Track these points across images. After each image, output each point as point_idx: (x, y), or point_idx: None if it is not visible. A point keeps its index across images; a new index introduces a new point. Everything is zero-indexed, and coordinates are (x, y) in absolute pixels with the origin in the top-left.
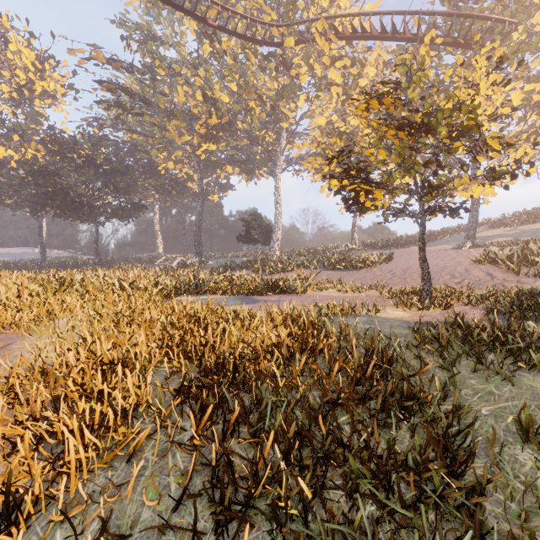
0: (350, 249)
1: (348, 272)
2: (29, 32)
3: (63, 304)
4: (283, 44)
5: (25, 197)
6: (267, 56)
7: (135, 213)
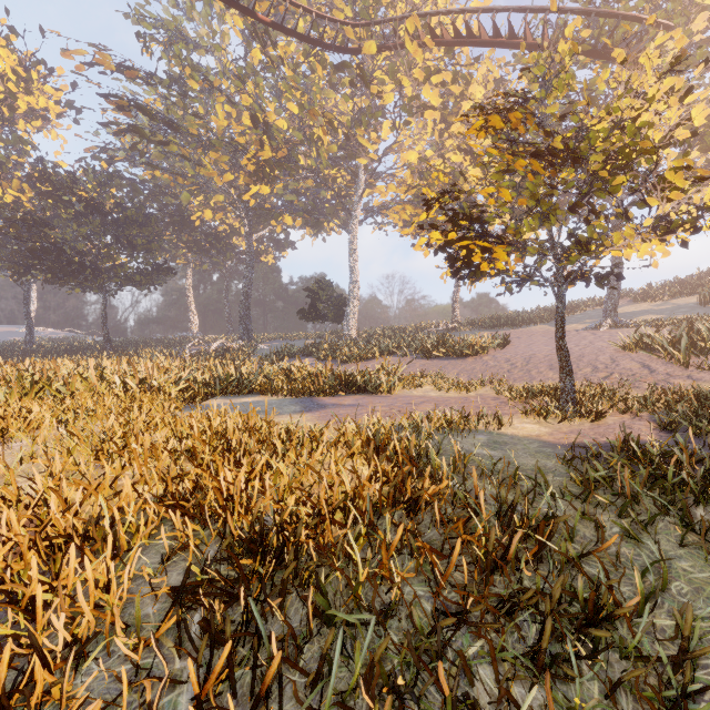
0: (450, 328)
1: (449, 361)
2: (10, 27)
3: (28, 415)
4: (361, 50)
5: (4, 255)
6: (340, 65)
7: (159, 278)
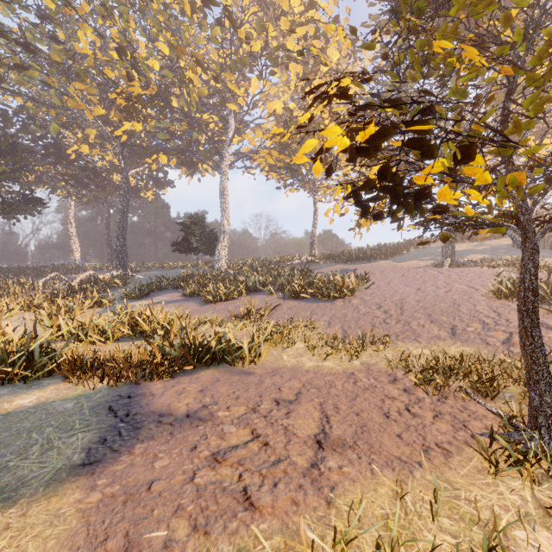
0: (309, 261)
1: (318, 303)
2: None
3: None
4: None
5: None
6: (207, 2)
7: (29, 208)
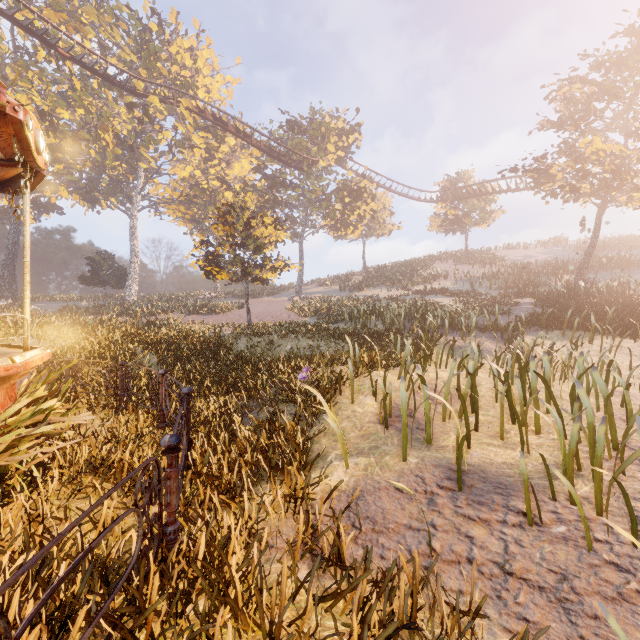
0: (213, 297)
1: (209, 316)
2: None
3: None
4: (147, 96)
5: None
6: (130, 104)
7: None
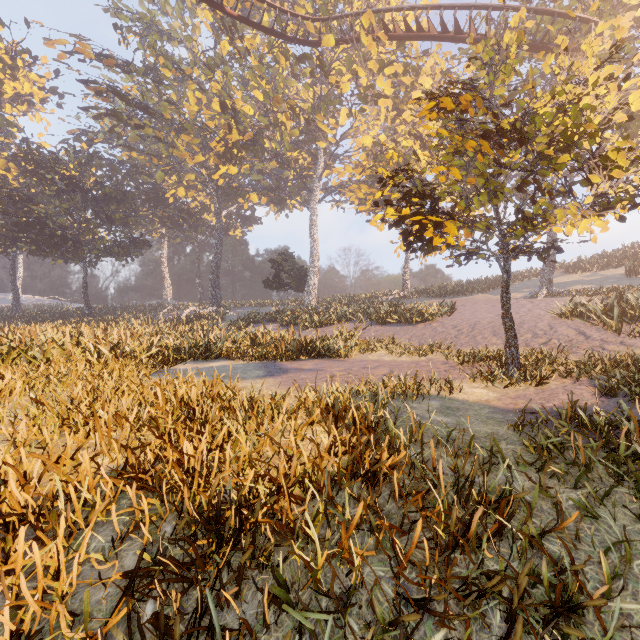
0: (401, 297)
1: (401, 327)
2: None
3: (1, 382)
4: (321, 43)
5: None
6: (301, 56)
7: (135, 250)
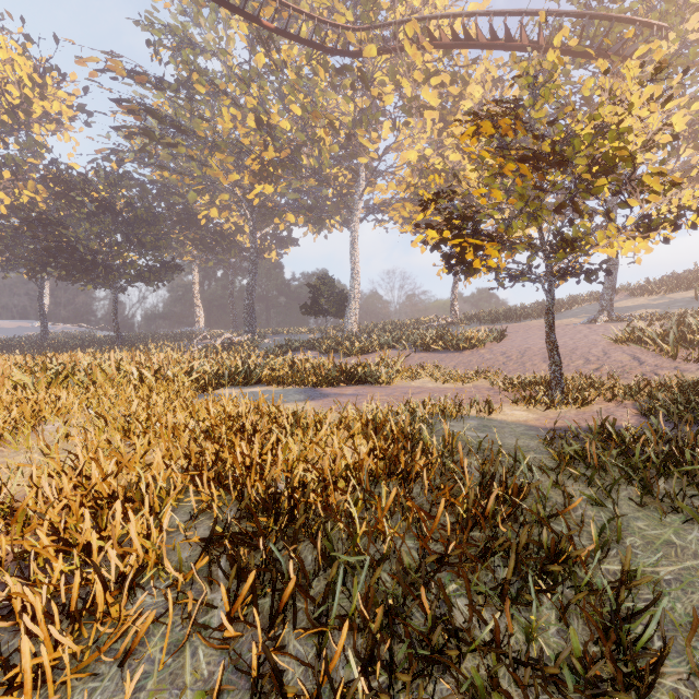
0: (449, 323)
1: (447, 354)
2: (26, 35)
3: (57, 401)
4: (362, 53)
5: (20, 253)
6: (341, 68)
7: (167, 275)
